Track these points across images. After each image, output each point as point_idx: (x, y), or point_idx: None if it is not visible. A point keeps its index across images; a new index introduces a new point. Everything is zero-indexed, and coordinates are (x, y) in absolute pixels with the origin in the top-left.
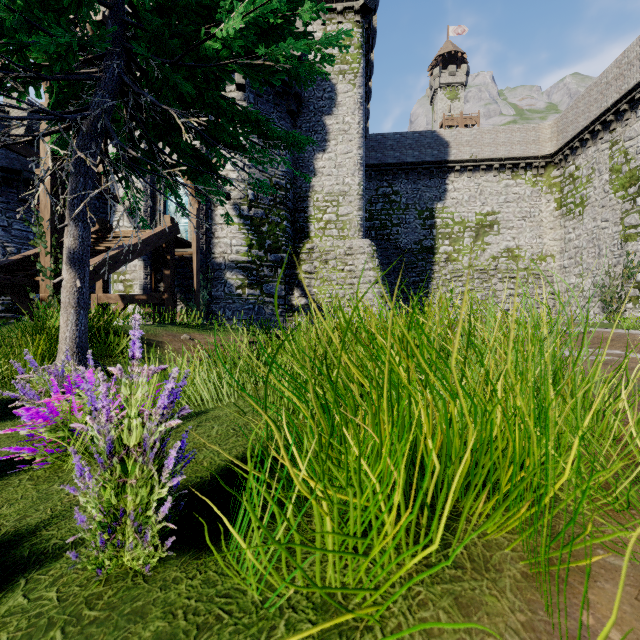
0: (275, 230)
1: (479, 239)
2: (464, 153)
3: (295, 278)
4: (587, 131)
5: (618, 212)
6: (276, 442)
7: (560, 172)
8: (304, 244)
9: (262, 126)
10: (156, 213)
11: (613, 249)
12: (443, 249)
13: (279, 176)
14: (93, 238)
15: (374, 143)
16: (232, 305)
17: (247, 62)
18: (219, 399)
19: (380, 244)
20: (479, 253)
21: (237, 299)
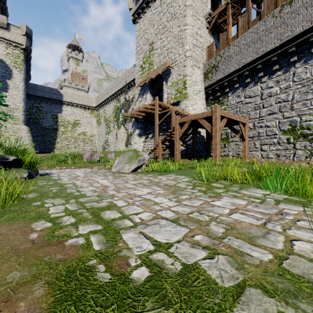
0: None
1: (74, 128)
2: (68, 99)
3: None
4: (100, 105)
5: (105, 127)
6: None
7: (97, 112)
8: None
9: None
10: None
11: (104, 136)
12: (61, 129)
13: None
14: None
15: (32, 86)
16: None
17: None
18: None
19: (35, 125)
20: (74, 132)
21: None
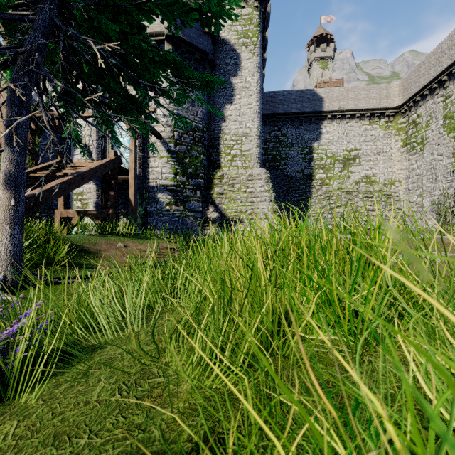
0: (195, 162)
1: (345, 169)
2: (334, 105)
3: (210, 197)
4: (426, 88)
5: (450, 148)
6: (167, 440)
7: (405, 119)
8: (216, 172)
9: (179, 68)
10: (105, 149)
11: (447, 176)
12: (319, 176)
13: (198, 121)
14: (56, 167)
15: (268, 98)
16: (162, 218)
17: (162, 0)
18: (125, 323)
19: (272, 172)
20: (345, 179)
21: (166, 213)
